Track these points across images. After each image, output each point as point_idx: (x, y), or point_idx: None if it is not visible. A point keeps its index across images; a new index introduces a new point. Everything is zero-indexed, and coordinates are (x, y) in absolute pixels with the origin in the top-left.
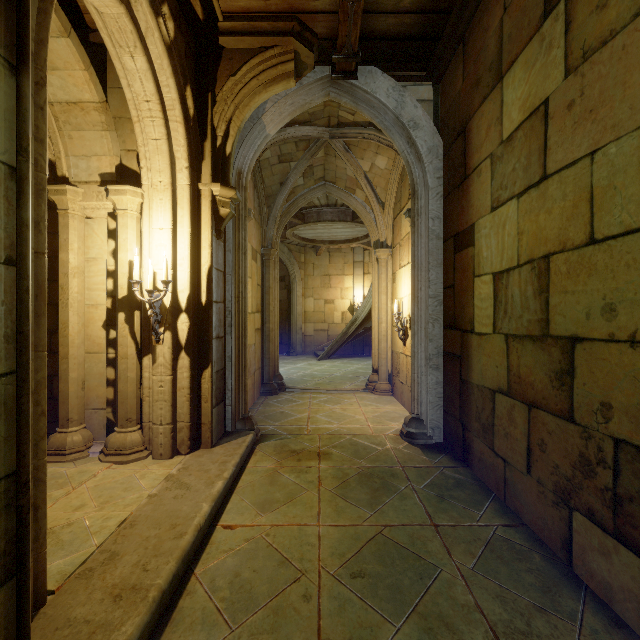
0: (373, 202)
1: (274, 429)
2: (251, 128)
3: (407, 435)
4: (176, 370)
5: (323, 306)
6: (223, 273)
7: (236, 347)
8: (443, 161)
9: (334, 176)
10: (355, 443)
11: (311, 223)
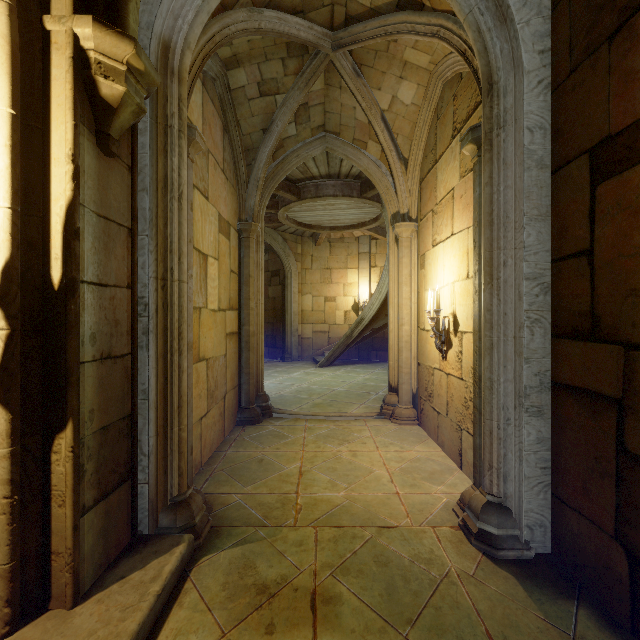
0: (392, 157)
1: (241, 503)
2: None
3: (480, 538)
4: None
5: (323, 304)
6: (128, 230)
7: (159, 372)
8: (550, 20)
9: (338, 123)
10: (384, 557)
11: (308, 199)
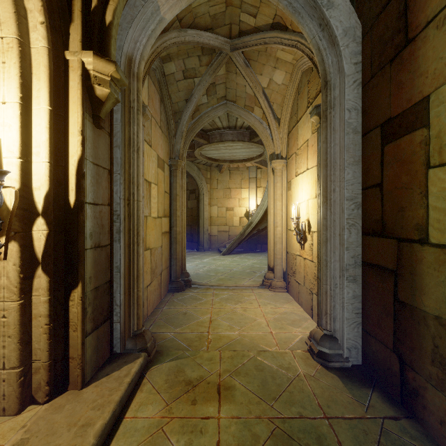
0: (270, 117)
1: (173, 338)
2: (142, 6)
3: (319, 355)
4: (30, 292)
5: (225, 212)
6: (108, 171)
7: (126, 256)
8: (361, 44)
9: (234, 95)
10: (261, 366)
11: (215, 143)
